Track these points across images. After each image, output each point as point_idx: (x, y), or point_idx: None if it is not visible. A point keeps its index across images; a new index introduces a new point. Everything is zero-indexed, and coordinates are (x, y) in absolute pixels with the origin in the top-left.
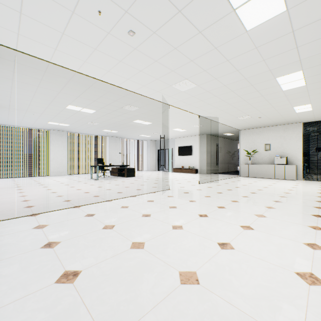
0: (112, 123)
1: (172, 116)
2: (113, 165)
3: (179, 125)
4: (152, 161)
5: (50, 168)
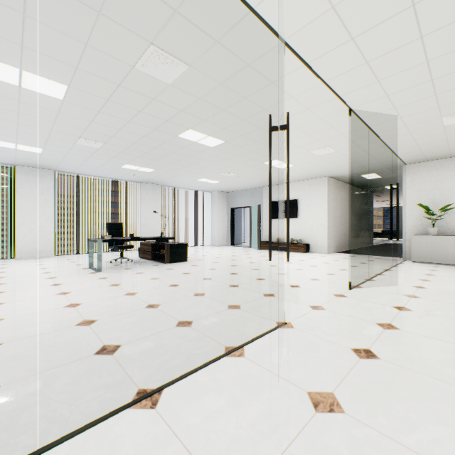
0: (131, 141)
1: (276, 113)
2: (138, 238)
3: (284, 150)
4: (221, 228)
5: (16, 243)
